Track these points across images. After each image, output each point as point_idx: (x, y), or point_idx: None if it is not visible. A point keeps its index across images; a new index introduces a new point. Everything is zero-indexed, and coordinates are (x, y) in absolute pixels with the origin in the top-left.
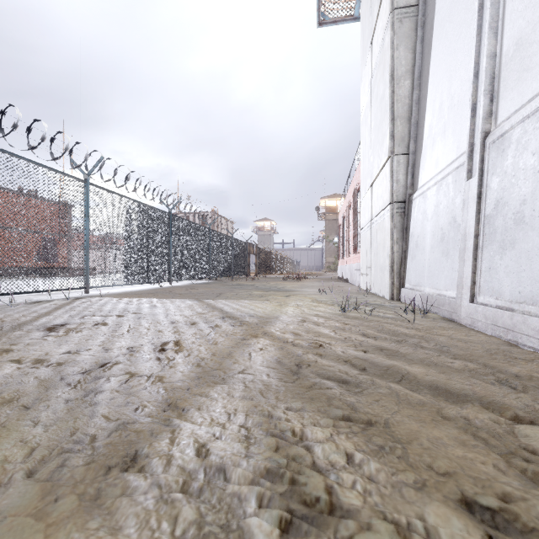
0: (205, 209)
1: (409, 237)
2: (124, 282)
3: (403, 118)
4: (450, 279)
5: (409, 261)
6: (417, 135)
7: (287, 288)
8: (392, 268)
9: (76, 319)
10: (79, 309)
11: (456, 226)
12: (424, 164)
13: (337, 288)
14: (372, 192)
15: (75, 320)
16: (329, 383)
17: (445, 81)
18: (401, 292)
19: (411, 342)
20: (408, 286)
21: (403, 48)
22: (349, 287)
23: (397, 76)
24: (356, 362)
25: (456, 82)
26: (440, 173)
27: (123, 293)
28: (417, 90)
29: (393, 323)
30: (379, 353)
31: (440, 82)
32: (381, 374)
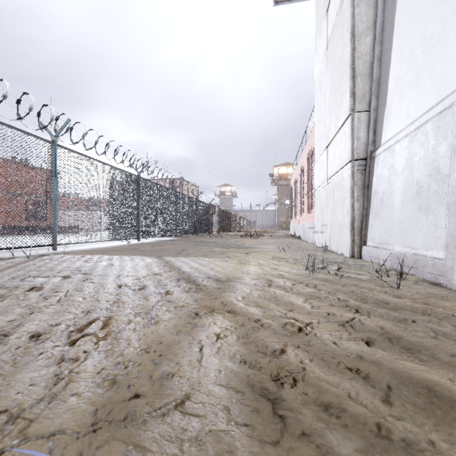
0: (171, 173)
1: (372, 195)
2: (98, 239)
3: (364, 75)
4: (433, 237)
5: (372, 218)
6: (379, 91)
7: (246, 245)
8: (352, 225)
9: (14, 282)
10: (30, 268)
11: (441, 178)
12: (390, 118)
13: (293, 245)
14: (328, 153)
15: (12, 283)
16: (351, 452)
17: (417, 25)
18: (362, 250)
19: (421, 323)
20: (371, 244)
21: (364, 4)
22: (303, 244)
23: (357, 33)
24: (369, 373)
25: (435, 22)
26: (414, 123)
27: (90, 250)
28: (379, 46)
29: (375, 289)
30: (391, 347)
31: (410, 29)
32: (428, 408)
